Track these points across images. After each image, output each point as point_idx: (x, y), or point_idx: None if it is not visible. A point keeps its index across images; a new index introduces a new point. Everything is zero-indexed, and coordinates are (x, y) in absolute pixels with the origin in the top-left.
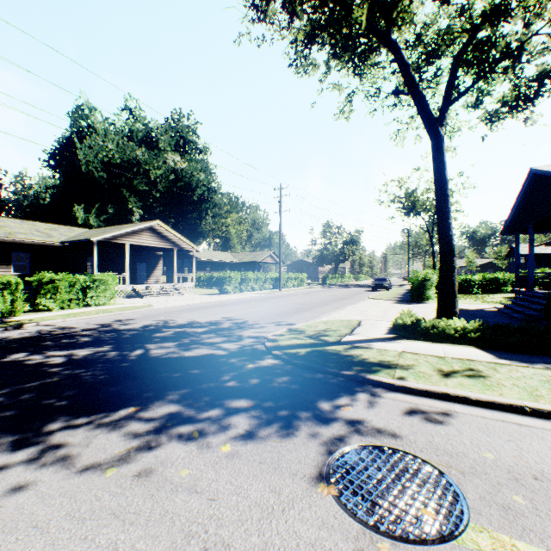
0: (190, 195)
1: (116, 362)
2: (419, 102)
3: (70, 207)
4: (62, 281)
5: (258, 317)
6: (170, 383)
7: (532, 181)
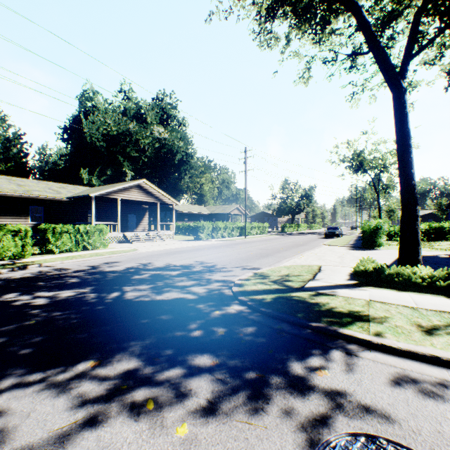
0: (172, 160)
1: (92, 304)
2: (380, 57)
3: (78, 171)
4: (64, 229)
5: (226, 261)
6: (136, 331)
7: None
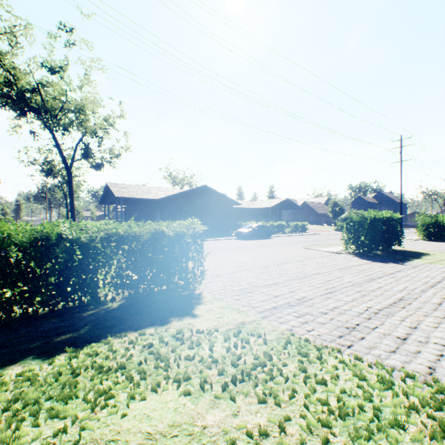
0: None
1: None
2: (64, 158)
3: None
4: None
5: None
6: None
7: (108, 186)
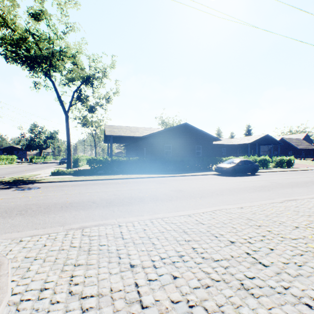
0: None
1: None
2: (61, 103)
3: None
4: None
5: None
6: None
7: None
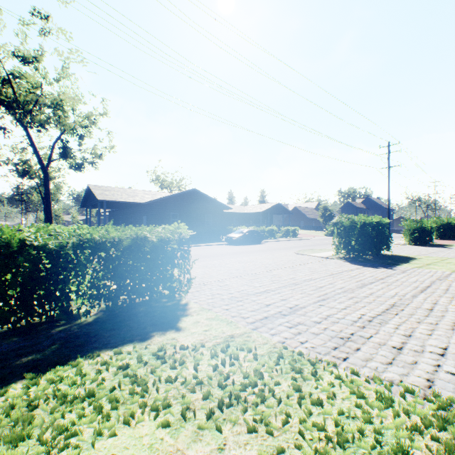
0: None
1: None
2: (39, 158)
3: None
4: None
5: None
6: None
7: (90, 189)
